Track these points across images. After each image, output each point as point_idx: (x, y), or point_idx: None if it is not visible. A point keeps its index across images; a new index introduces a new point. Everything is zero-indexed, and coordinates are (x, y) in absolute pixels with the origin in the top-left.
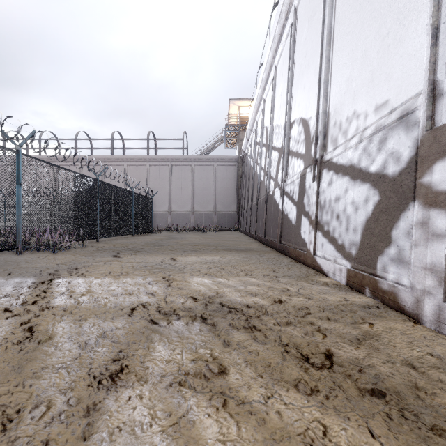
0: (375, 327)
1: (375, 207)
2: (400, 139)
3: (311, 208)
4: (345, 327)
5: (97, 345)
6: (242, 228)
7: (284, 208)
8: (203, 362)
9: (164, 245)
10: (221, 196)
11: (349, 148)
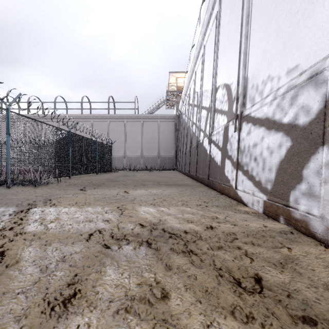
0: (293, 252)
1: (288, 151)
2: (310, 95)
3: (233, 153)
4: (268, 252)
5: (56, 269)
6: (179, 168)
7: (211, 153)
8: (148, 286)
9: (119, 181)
10: (163, 144)
11: (265, 105)
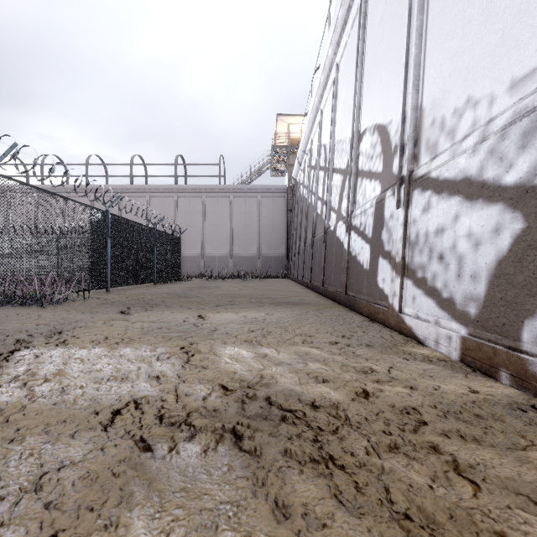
0: None
1: (517, 240)
2: None
3: (394, 246)
4: (504, 461)
5: (12, 515)
6: (293, 275)
7: (351, 248)
8: None
9: (192, 297)
10: (267, 235)
11: (461, 154)
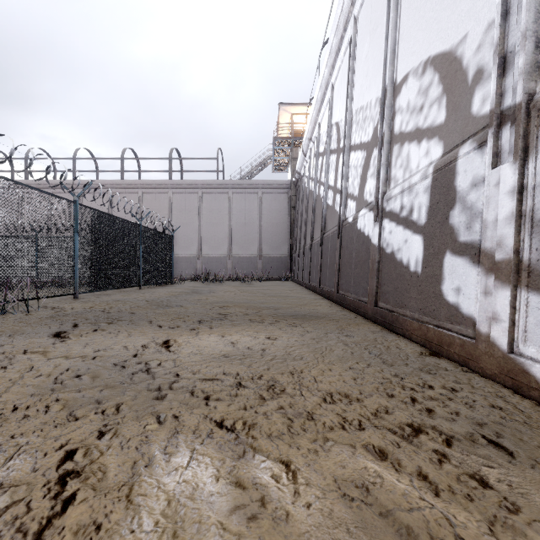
0: None
1: None
2: None
3: (489, 233)
4: None
5: None
6: (297, 277)
7: (385, 242)
8: None
9: (173, 306)
10: (268, 235)
11: None
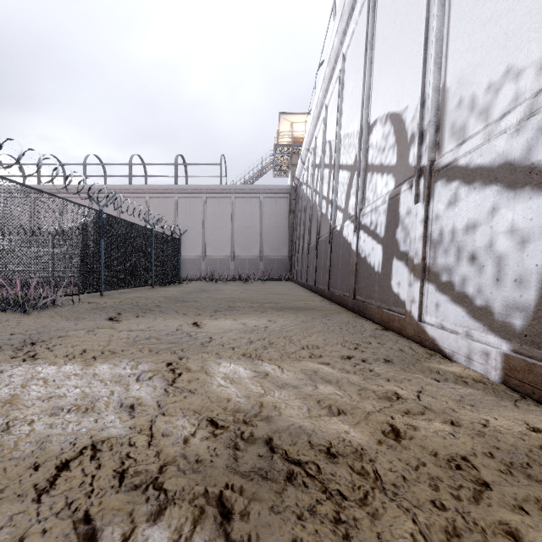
0: None
1: None
2: None
3: (412, 246)
4: None
5: None
6: (296, 278)
7: (360, 249)
8: None
9: (189, 301)
10: (269, 237)
11: (499, 134)
